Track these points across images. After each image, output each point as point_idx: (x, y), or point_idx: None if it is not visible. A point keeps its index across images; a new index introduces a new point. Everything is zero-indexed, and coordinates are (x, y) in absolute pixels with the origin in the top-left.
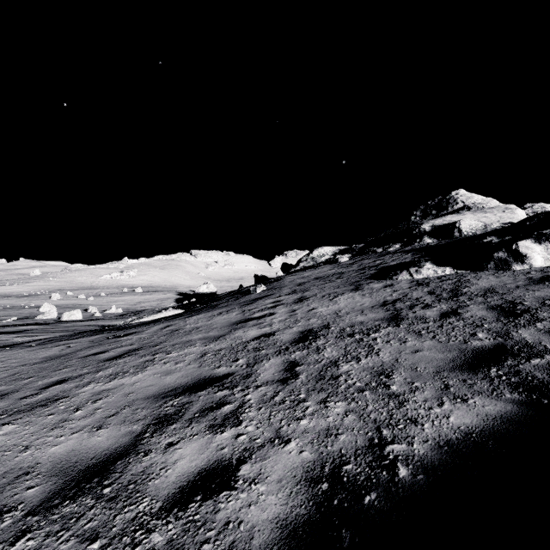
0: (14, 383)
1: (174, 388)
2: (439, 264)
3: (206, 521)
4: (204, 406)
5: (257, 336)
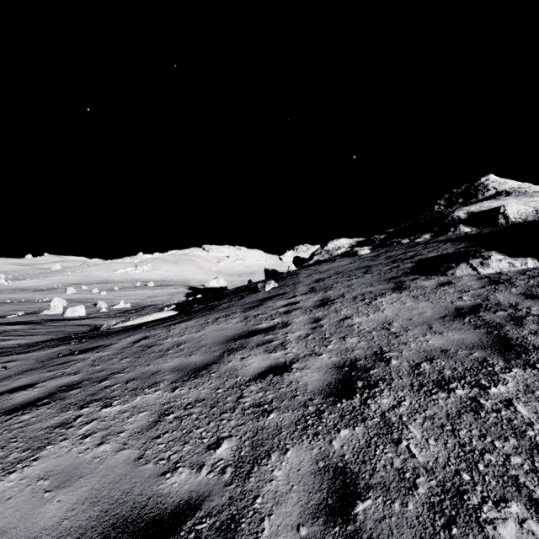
0: None
1: None
2: (512, 254)
3: None
4: None
5: (262, 370)
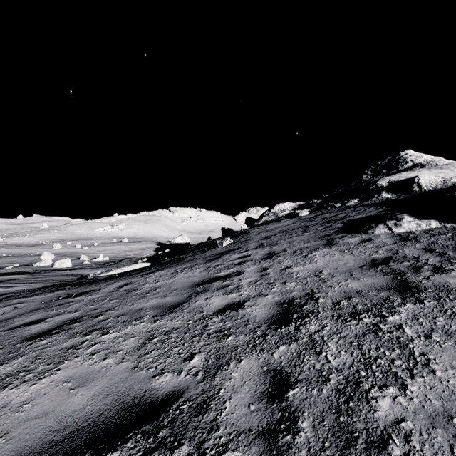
0: None
1: (72, 432)
2: (419, 216)
3: None
4: None
5: (222, 307)
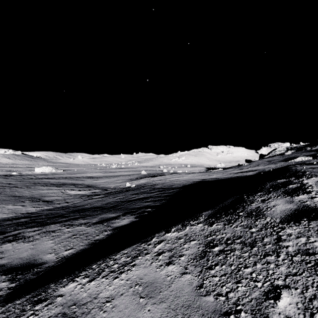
0: (207, 174)
1: (232, 174)
2: (306, 157)
3: (238, 176)
4: (236, 174)
5: (243, 171)
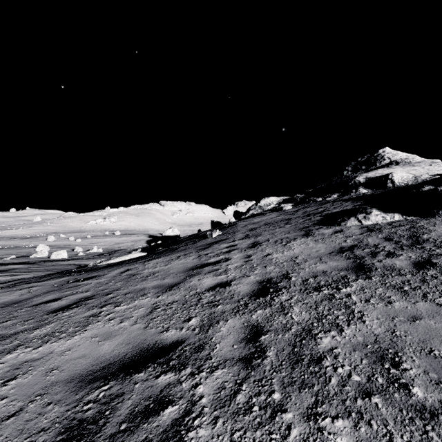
0: None
1: (107, 364)
2: (386, 210)
3: None
4: (138, 405)
5: (212, 286)
